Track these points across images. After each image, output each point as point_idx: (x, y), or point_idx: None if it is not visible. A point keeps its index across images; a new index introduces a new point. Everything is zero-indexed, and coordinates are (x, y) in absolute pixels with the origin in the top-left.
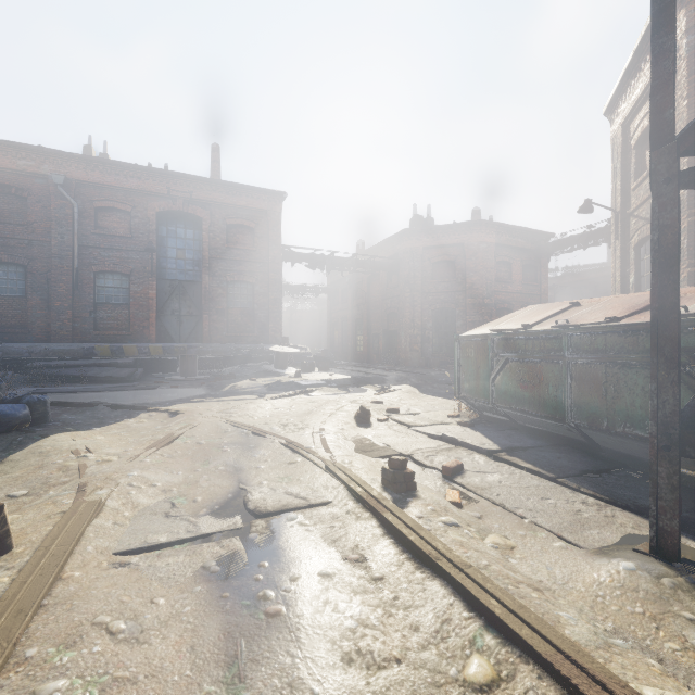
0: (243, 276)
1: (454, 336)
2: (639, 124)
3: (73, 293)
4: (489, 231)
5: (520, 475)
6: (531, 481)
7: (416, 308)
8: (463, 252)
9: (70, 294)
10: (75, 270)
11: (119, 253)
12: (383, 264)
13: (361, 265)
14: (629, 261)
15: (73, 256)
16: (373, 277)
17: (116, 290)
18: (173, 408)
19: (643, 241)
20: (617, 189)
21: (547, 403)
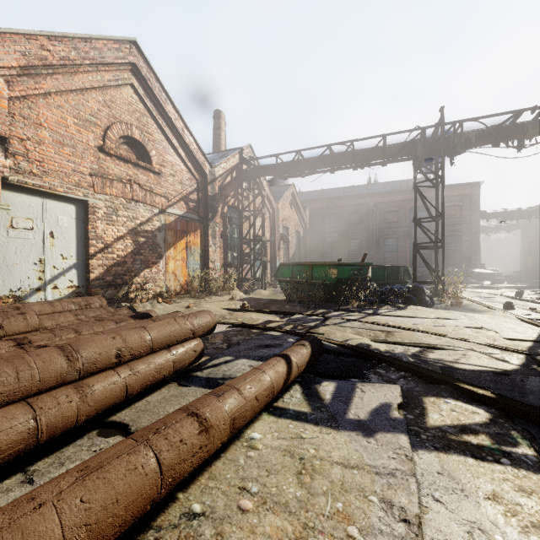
0: (454, 232)
1: None
2: None
3: (376, 248)
4: None
5: None
6: None
7: None
8: None
9: (375, 249)
10: (377, 239)
11: (393, 229)
12: None
13: None
14: None
15: (376, 233)
16: None
17: (392, 245)
18: None
19: None
20: None
21: None
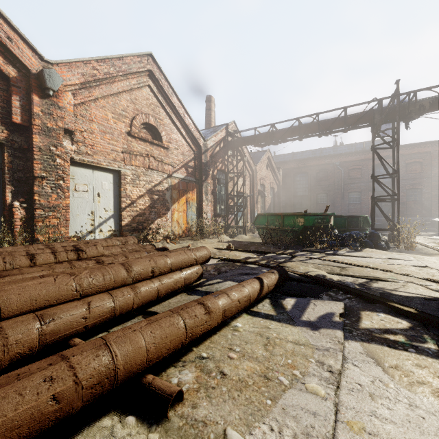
0: (415, 185)
1: None
2: None
3: (341, 201)
4: None
5: None
6: None
7: None
8: None
9: (340, 201)
10: (342, 193)
11: (357, 184)
12: None
13: None
14: None
15: (341, 188)
16: None
17: (355, 198)
18: None
19: None
20: None
21: None
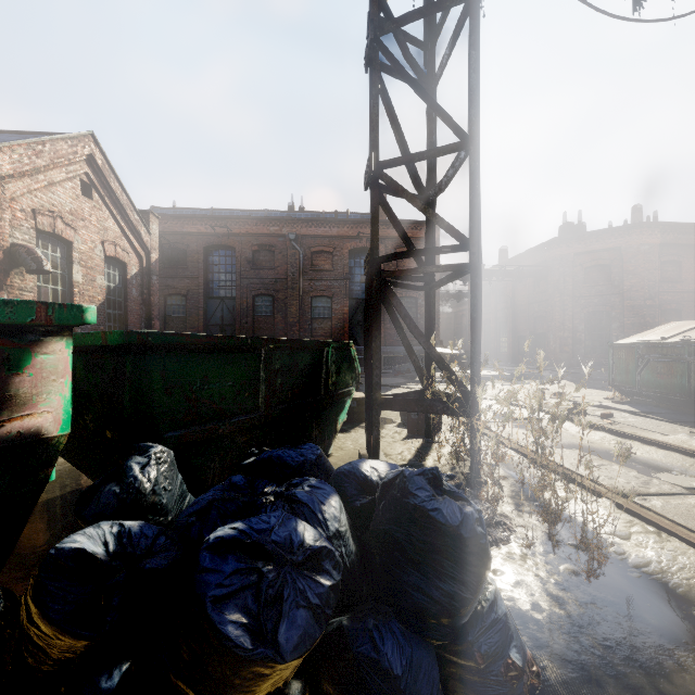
0: (409, 292)
1: (608, 343)
2: None
3: (299, 312)
4: (651, 232)
5: (649, 420)
6: (655, 422)
7: (566, 312)
8: (619, 255)
9: (297, 313)
10: (301, 297)
11: (326, 282)
12: (531, 272)
13: (508, 275)
14: None
15: (299, 287)
16: (518, 282)
17: (323, 308)
18: (410, 386)
19: None
20: None
21: (676, 386)
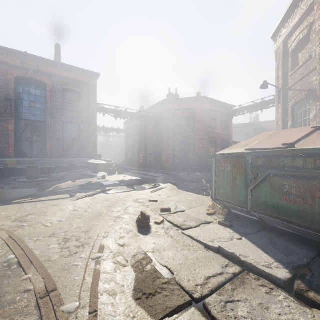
0: (73, 119)
1: (211, 154)
2: (295, 38)
3: None
4: (206, 102)
5: None
6: None
7: (170, 140)
8: (193, 112)
9: None
10: None
11: None
12: (153, 117)
13: (141, 117)
14: (287, 114)
15: None
16: (148, 124)
17: None
18: None
19: (297, 103)
20: (279, 76)
21: None
